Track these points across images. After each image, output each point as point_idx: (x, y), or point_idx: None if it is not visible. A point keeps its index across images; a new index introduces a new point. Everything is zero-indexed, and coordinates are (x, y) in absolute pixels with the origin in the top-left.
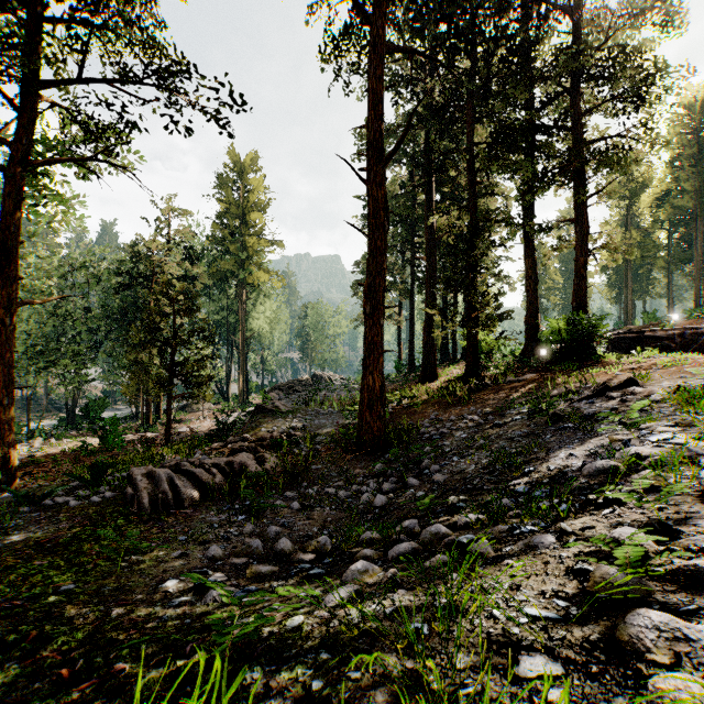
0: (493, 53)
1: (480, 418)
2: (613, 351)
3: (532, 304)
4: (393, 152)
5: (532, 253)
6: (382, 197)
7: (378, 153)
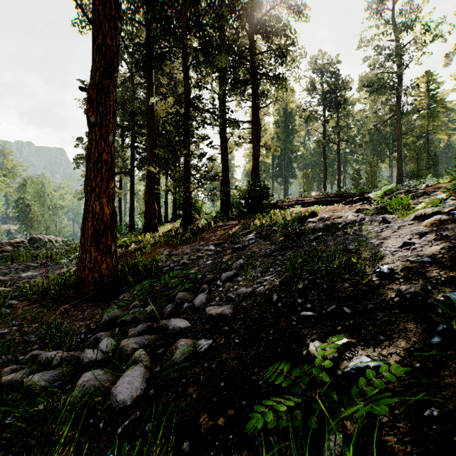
0: None
1: (215, 248)
2: None
3: (226, 176)
4: None
5: (226, 141)
6: None
7: None
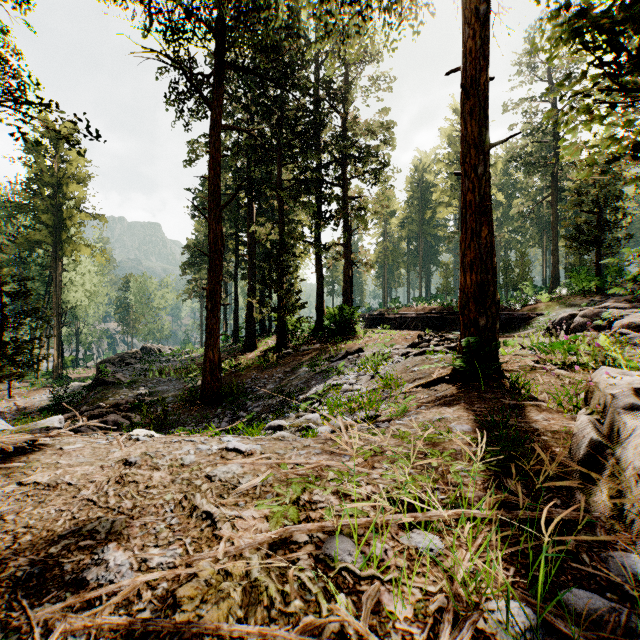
0: (294, 127)
1: (283, 375)
2: (370, 326)
3: (320, 296)
4: (227, 203)
5: (320, 262)
6: (219, 231)
7: (217, 200)
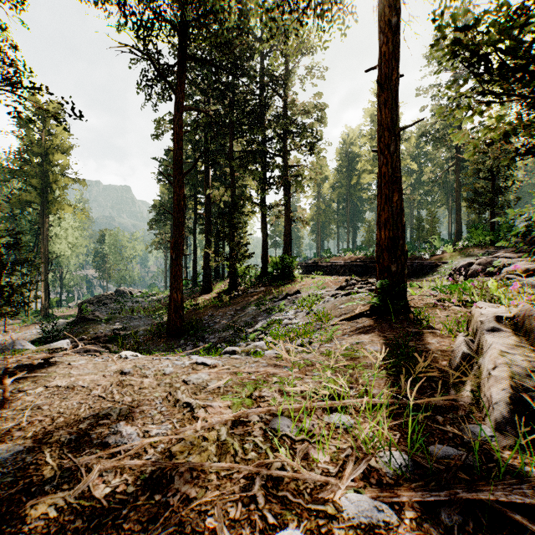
0: (243, 107)
1: (234, 313)
2: (306, 272)
3: (265, 248)
4: (188, 171)
5: (265, 219)
6: (182, 193)
7: (180, 168)
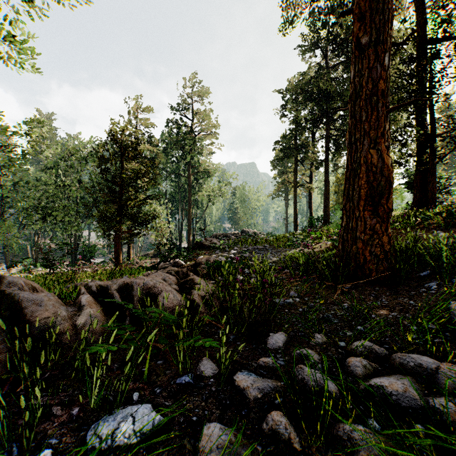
0: None
1: None
2: None
3: None
4: None
5: None
6: None
7: None
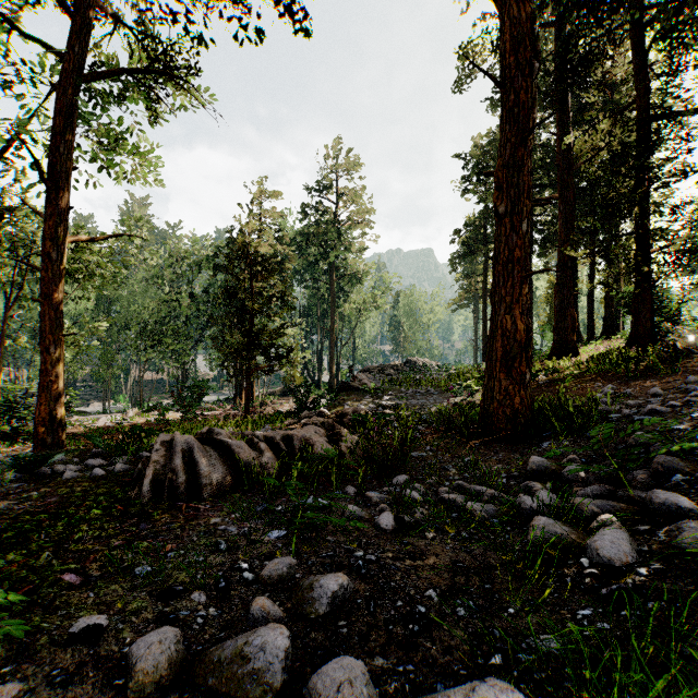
0: None
1: None
2: None
3: None
4: None
5: None
6: (527, 20)
7: None
